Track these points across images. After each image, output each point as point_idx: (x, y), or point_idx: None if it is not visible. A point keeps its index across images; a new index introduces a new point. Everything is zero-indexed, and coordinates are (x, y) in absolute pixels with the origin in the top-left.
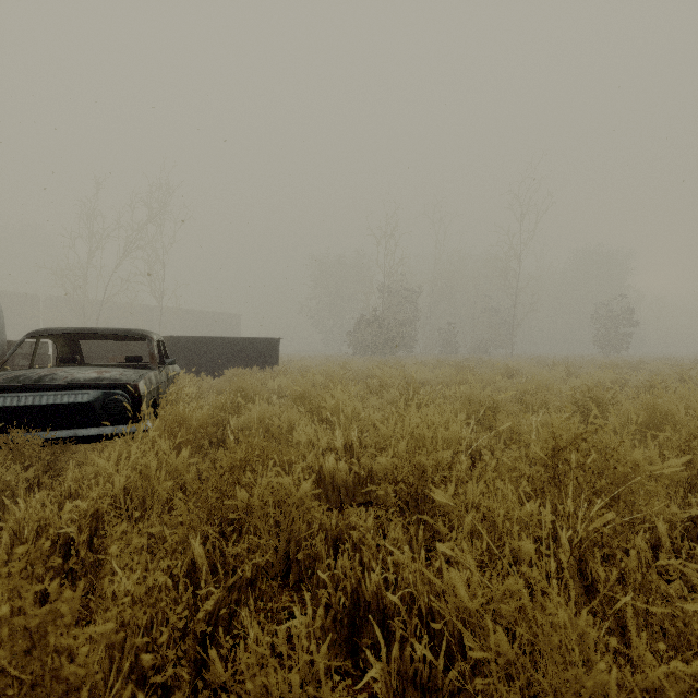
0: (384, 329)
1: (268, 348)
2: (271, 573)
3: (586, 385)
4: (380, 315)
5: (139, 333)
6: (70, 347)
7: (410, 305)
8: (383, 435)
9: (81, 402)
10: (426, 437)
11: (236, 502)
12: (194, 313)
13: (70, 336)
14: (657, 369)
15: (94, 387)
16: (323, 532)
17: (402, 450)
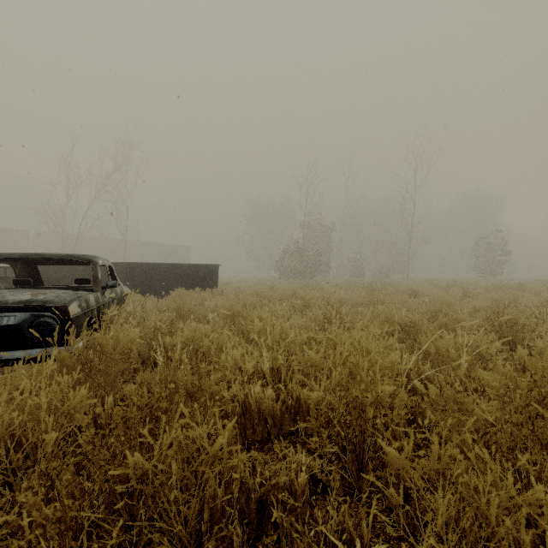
0: (304, 258)
1: (209, 272)
2: (179, 547)
3: (496, 306)
4: (301, 246)
5: (84, 258)
6: (29, 271)
7: (325, 239)
8: (312, 362)
9: (6, 325)
10: (362, 368)
11: (126, 470)
12: (153, 245)
13: (28, 261)
14: (536, 290)
15: (22, 310)
16: (244, 494)
17: (335, 382)
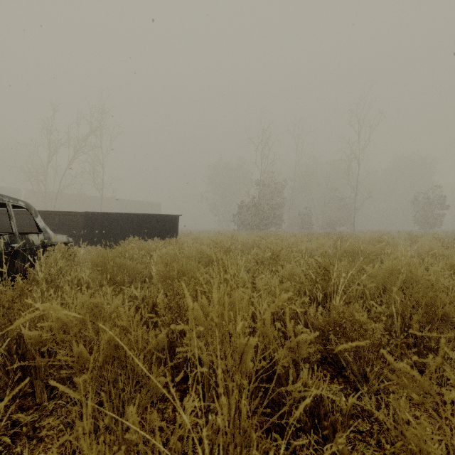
0: (260, 211)
1: (169, 223)
2: None
3: None
4: (257, 202)
5: None
6: None
7: (279, 195)
8: None
9: None
10: None
11: None
12: (129, 202)
13: None
14: None
15: None
16: None
17: None
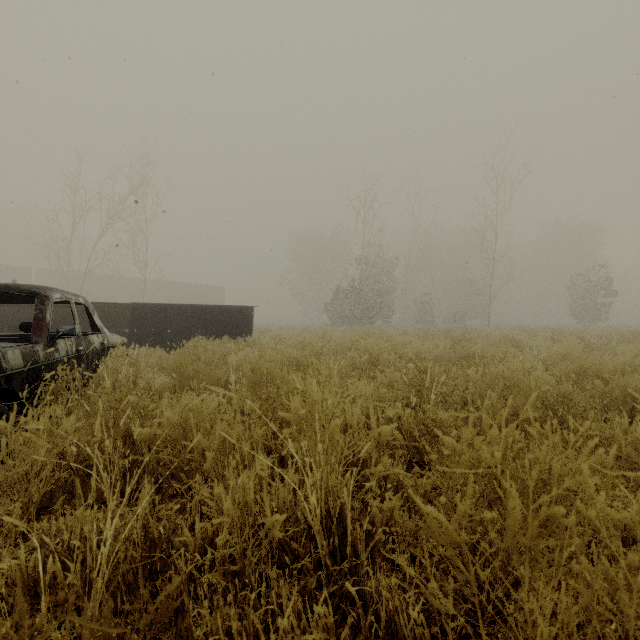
0: (362, 300)
1: (242, 317)
2: None
3: None
4: (357, 286)
5: (25, 289)
6: None
7: (387, 276)
8: (432, 533)
9: None
10: (633, 610)
11: None
12: (180, 285)
13: None
14: None
15: None
16: None
17: None
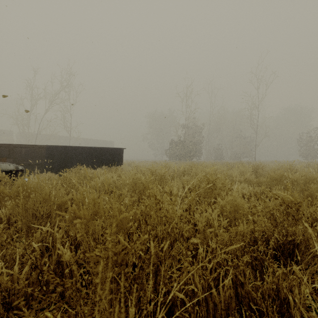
0: (185, 147)
1: (116, 154)
2: None
3: None
4: (183, 140)
5: None
6: None
7: (199, 134)
8: None
9: None
10: None
11: None
12: (91, 140)
13: None
14: None
15: None
16: None
17: None
